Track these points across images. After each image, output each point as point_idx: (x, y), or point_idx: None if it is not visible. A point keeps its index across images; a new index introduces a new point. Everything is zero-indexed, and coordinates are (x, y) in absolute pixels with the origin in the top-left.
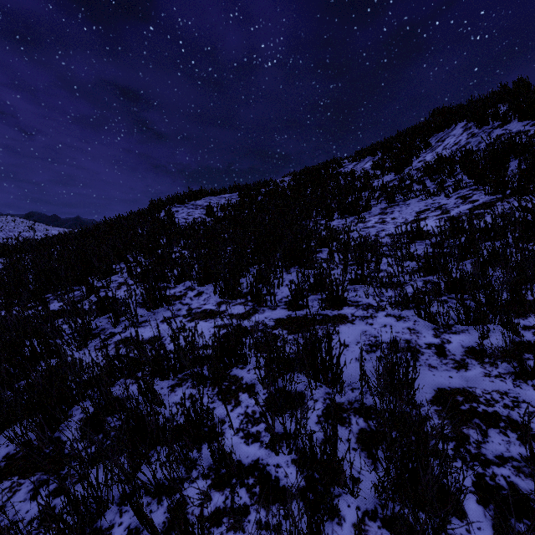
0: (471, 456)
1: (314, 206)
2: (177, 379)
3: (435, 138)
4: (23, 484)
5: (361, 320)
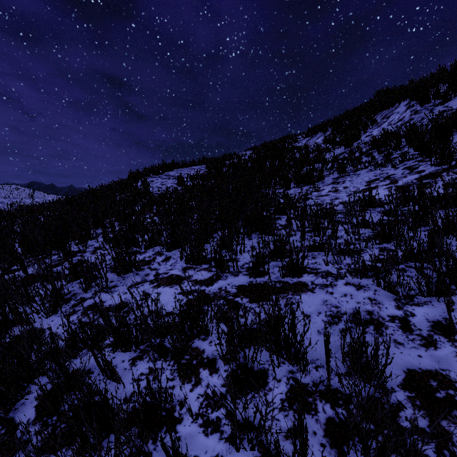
0: None
1: (273, 176)
2: (139, 350)
3: (381, 115)
4: None
5: (321, 289)
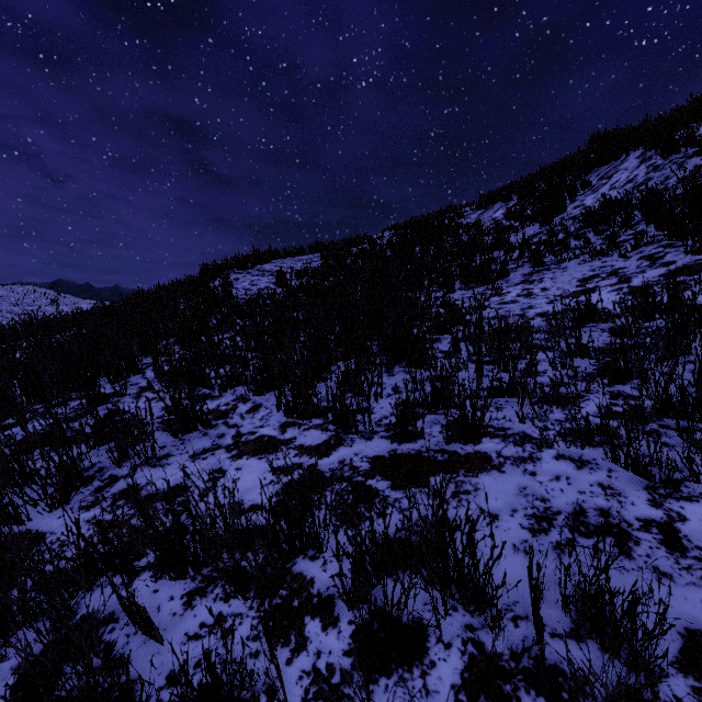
0: None
1: (426, 271)
2: (200, 577)
3: (597, 174)
4: None
5: (515, 465)
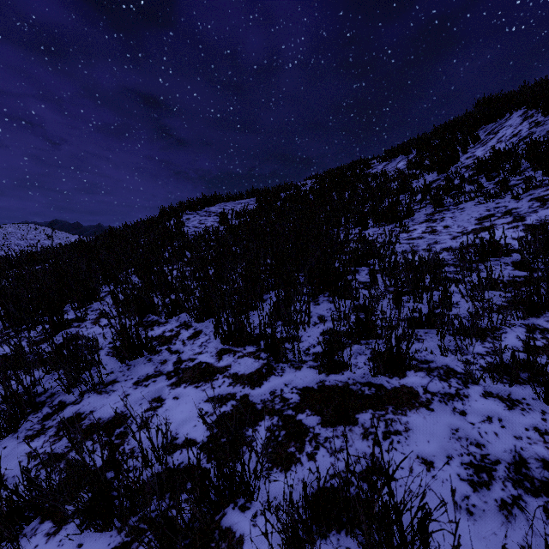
0: None
1: (343, 211)
2: (127, 529)
3: (484, 131)
4: None
5: (443, 402)
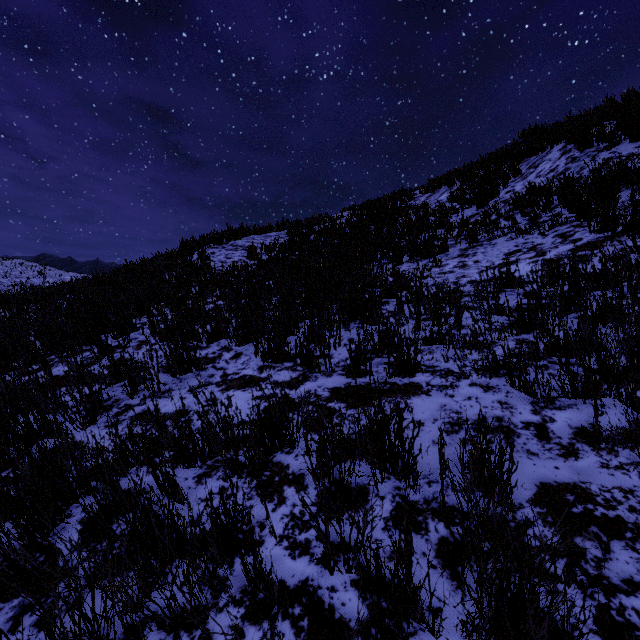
0: (589, 578)
1: (379, 246)
2: (206, 466)
3: (527, 163)
4: (2, 610)
5: (439, 391)
